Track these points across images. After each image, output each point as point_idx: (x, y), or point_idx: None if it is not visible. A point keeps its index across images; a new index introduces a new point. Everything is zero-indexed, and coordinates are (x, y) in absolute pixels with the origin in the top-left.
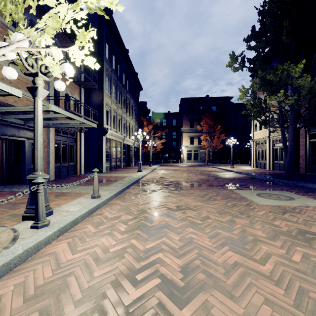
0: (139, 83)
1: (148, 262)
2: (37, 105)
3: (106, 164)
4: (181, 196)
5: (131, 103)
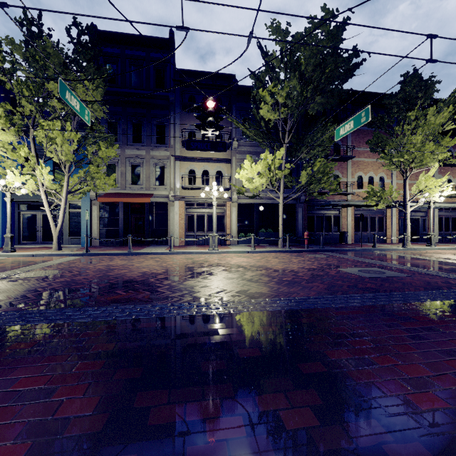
0: None
1: None
2: (430, 211)
3: None
4: None
5: None
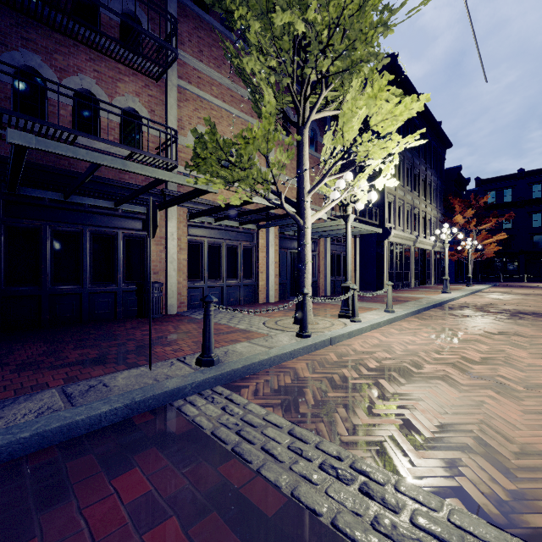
0: (444, 137)
1: (451, 351)
2: (348, 228)
3: (388, 279)
4: (515, 325)
5: (427, 179)
